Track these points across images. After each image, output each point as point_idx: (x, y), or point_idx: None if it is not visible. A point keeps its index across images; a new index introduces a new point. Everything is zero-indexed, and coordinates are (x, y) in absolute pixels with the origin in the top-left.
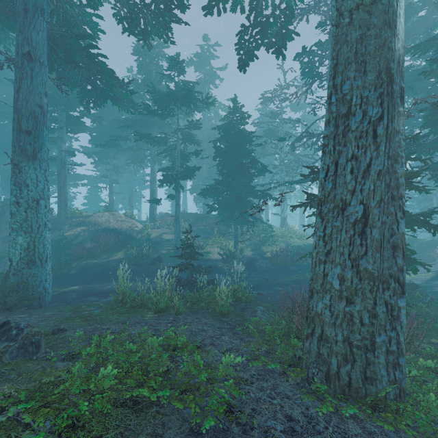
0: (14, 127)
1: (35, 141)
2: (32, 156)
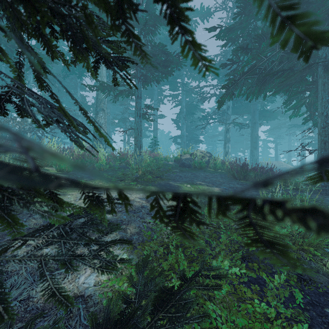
0: (251, 141)
1: (256, 144)
2: (255, 148)
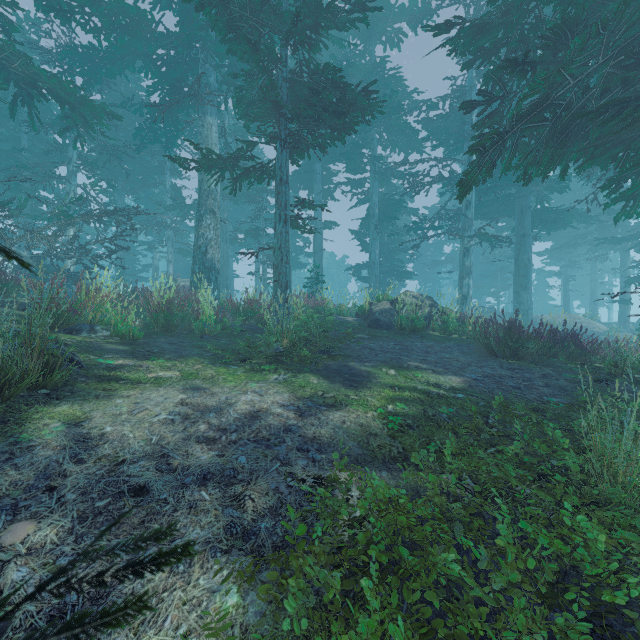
0: (516, 274)
1: (526, 279)
2: (524, 287)
